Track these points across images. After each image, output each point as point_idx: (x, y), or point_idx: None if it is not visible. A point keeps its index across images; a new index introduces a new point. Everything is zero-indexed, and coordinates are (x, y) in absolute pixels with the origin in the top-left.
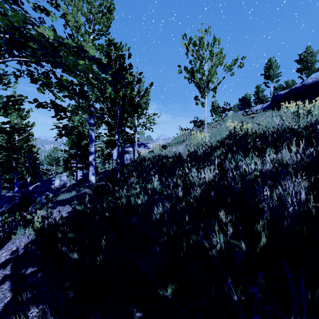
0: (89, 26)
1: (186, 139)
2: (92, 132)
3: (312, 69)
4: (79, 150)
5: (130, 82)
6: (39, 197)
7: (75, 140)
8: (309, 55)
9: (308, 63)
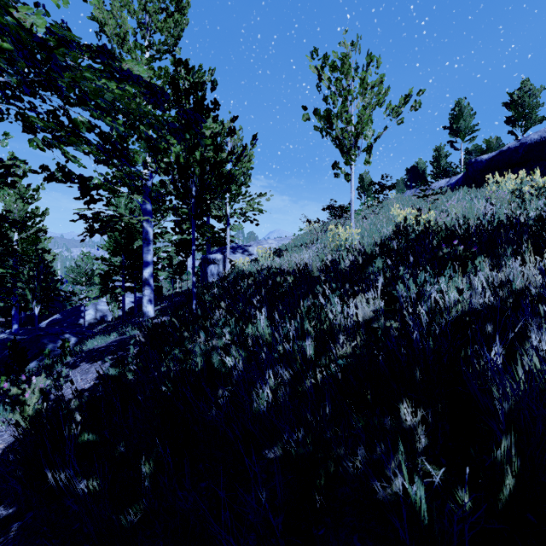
0: (143, 35)
1: (317, 239)
2: (149, 227)
3: (532, 119)
4: (127, 258)
5: (215, 134)
6: (51, 343)
7: (119, 241)
8: (526, 95)
9: (525, 107)
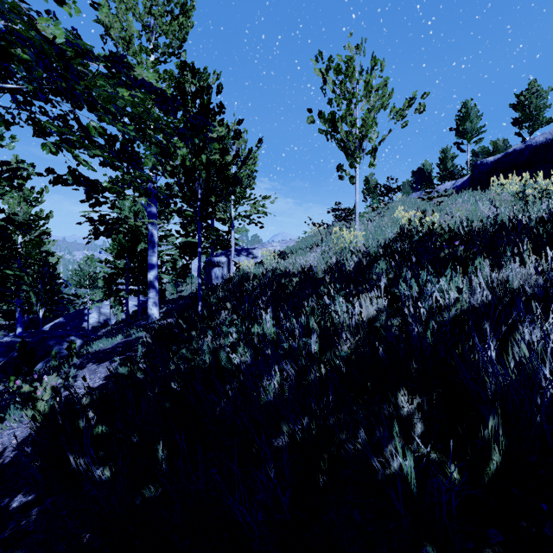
0: (149, 39)
1: (322, 241)
2: (154, 229)
3: (539, 120)
4: (131, 261)
5: (221, 138)
6: (56, 345)
7: (124, 244)
8: (534, 96)
9: (532, 109)
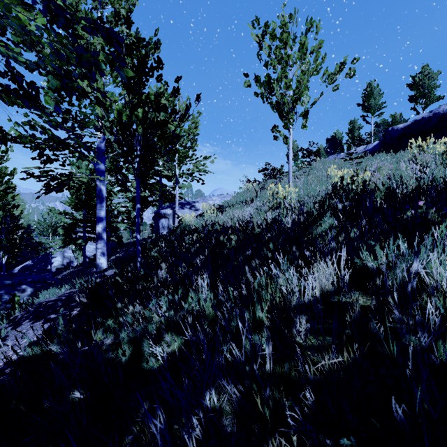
0: (96, 7)
1: (256, 196)
2: (102, 185)
3: (430, 97)
4: (87, 213)
5: (159, 95)
6: (6, 294)
7: (80, 197)
8: (426, 77)
9: (425, 88)
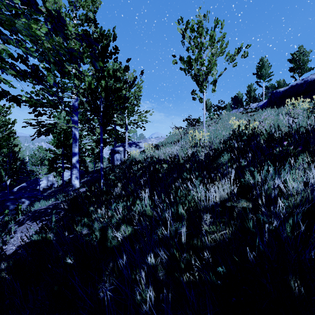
0: (72, 10)
1: (181, 138)
2: (76, 131)
3: (304, 68)
4: (65, 150)
5: (116, 70)
6: (12, 205)
7: (60, 139)
8: (301, 54)
9: (300, 62)
